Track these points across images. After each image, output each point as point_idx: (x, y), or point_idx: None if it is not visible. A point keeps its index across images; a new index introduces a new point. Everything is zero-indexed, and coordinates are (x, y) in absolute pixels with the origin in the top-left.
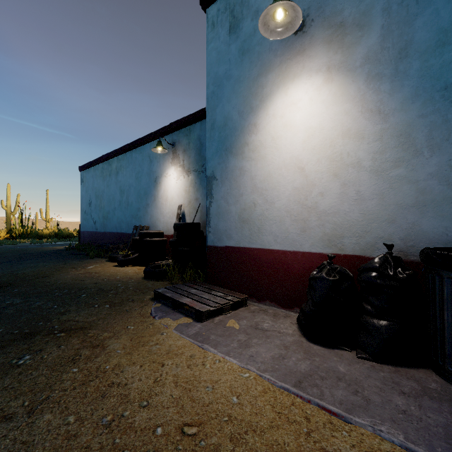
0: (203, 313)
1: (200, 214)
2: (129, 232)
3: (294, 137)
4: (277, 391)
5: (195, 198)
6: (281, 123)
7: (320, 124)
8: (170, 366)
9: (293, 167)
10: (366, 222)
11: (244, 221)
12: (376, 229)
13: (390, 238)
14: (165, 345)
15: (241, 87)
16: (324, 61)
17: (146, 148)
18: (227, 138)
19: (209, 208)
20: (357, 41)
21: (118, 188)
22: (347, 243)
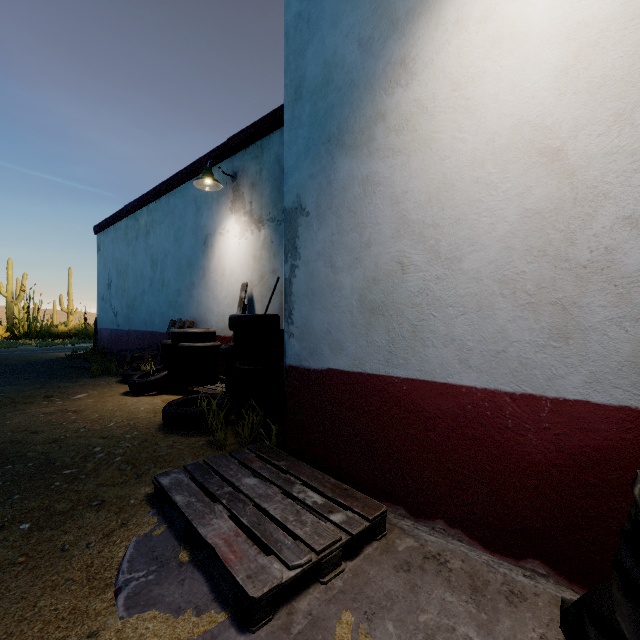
0: (255, 601)
1: (281, 298)
2: (165, 330)
3: (527, 65)
4: None
5: (271, 270)
6: (482, 38)
7: (628, 2)
8: None
9: (522, 153)
10: None
11: (373, 309)
12: None
13: None
14: None
15: None
16: None
17: (190, 187)
18: (332, 111)
19: (290, 281)
20: None
21: (148, 257)
22: None
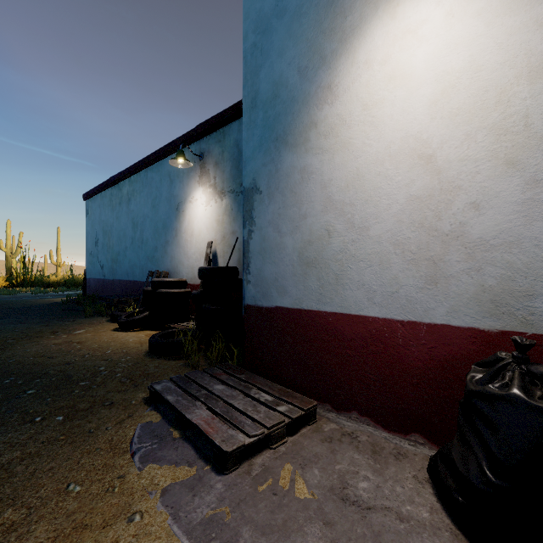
0: (228, 454)
1: (239, 254)
2: (144, 279)
3: (411, 97)
4: None
5: (231, 232)
6: (382, 75)
7: (473, 61)
8: None
9: (408, 157)
10: None
11: (308, 263)
12: None
13: None
14: None
15: (303, 24)
16: None
17: (165, 164)
18: (279, 118)
19: (248, 242)
20: None
21: (130, 220)
22: (542, 309)
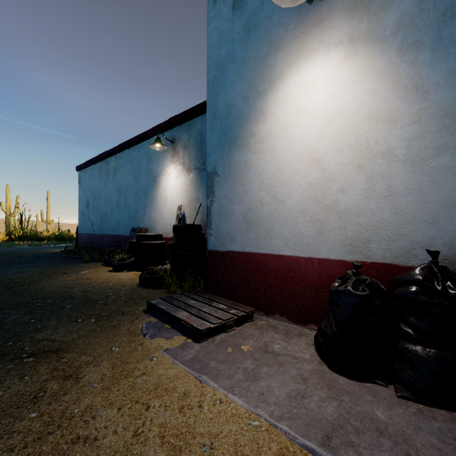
0: (201, 331)
1: (202, 215)
2: (127, 234)
3: (309, 124)
4: (298, 453)
5: (196, 198)
6: (293, 109)
7: (341, 107)
8: (157, 410)
9: (308, 159)
10: (399, 224)
11: (249, 222)
12: (413, 231)
13: (430, 243)
14: (154, 375)
15: (246, 69)
16: (346, 31)
17: (144, 146)
18: (231, 128)
19: (210, 208)
20: (388, 4)
21: (115, 188)
22: (374, 248)
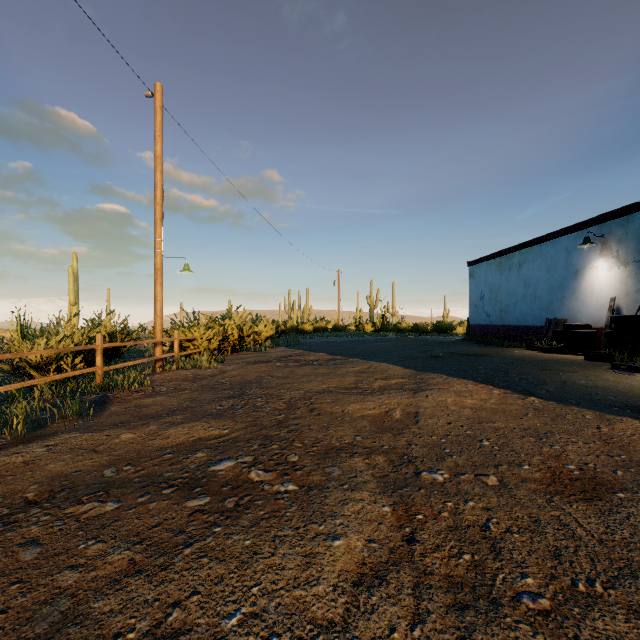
0: None
1: None
2: (537, 324)
3: None
4: None
5: (635, 290)
6: None
7: None
8: None
9: None
10: None
11: None
12: None
13: None
14: None
15: None
16: None
17: (561, 241)
18: None
19: None
20: None
21: (521, 281)
22: None
